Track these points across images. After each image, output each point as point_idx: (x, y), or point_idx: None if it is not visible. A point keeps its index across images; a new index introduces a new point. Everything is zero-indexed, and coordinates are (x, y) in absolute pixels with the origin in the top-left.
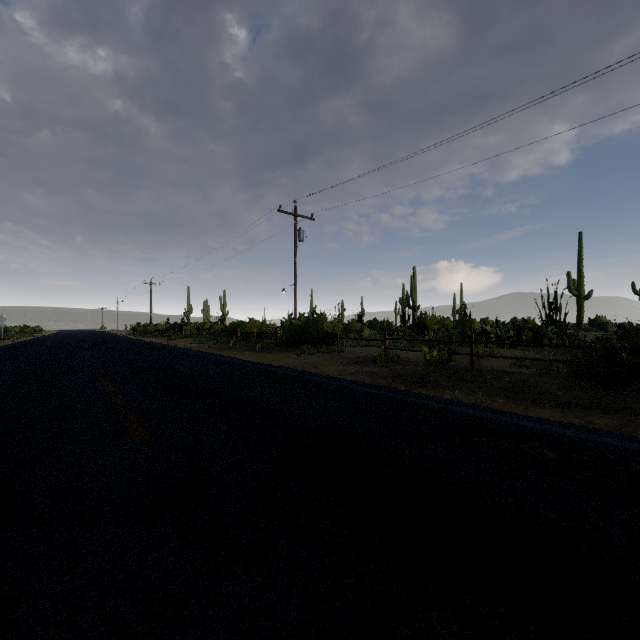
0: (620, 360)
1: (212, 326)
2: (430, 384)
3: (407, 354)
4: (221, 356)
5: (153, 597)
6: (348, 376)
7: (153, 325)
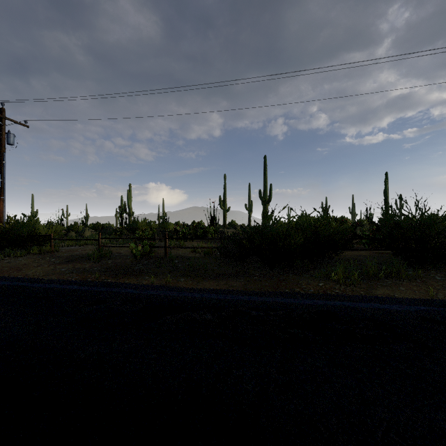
0: (243, 245)
1: None
2: (134, 273)
3: (120, 249)
4: None
5: None
6: (56, 275)
7: None
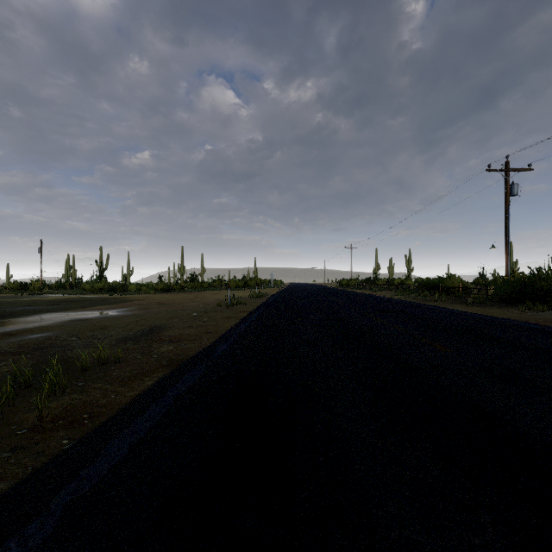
0: None
1: (402, 281)
2: None
3: None
4: (435, 306)
5: (551, 413)
6: None
7: (353, 280)
